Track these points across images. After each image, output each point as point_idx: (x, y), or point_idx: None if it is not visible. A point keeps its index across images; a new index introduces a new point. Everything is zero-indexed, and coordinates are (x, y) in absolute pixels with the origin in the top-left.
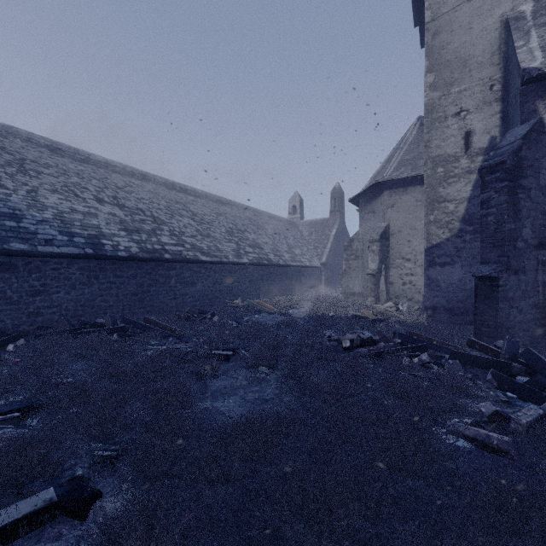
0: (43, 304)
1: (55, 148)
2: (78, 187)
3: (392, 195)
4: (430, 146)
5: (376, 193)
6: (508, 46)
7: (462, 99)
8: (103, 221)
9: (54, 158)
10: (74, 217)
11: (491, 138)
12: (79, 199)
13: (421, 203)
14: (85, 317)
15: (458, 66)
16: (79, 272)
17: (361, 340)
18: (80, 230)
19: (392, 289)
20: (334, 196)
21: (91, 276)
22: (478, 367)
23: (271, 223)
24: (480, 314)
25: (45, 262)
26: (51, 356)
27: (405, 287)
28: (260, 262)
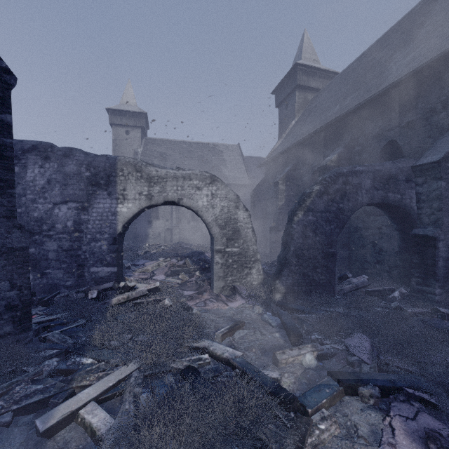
0: None
1: None
2: None
3: None
4: None
5: None
6: None
7: None
8: None
9: None
10: None
11: None
12: None
13: None
14: None
15: None
16: None
17: None
18: None
19: None
20: None
21: None
22: None
23: None
24: None
25: None
26: None
27: None
28: None
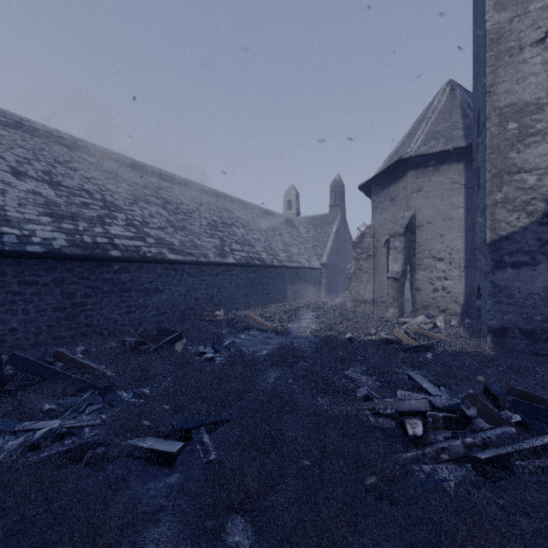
0: None
1: None
2: None
3: (419, 176)
4: (495, 92)
5: (396, 175)
6: None
7: None
8: (14, 200)
9: None
10: None
11: None
12: None
13: (459, 185)
14: None
15: None
16: None
17: (444, 420)
18: None
19: (418, 297)
20: (335, 189)
21: None
22: None
23: (264, 217)
24: None
25: None
26: None
27: (437, 294)
28: (250, 262)
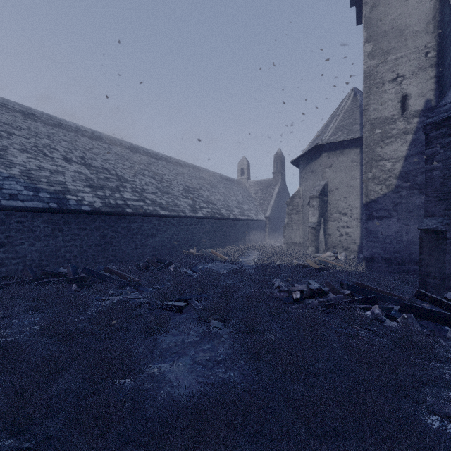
0: (6, 256)
1: (29, 114)
2: (47, 147)
3: (330, 157)
4: (368, 109)
5: (315, 155)
6: (444, 14)
7: (399, 66)
8: (69, 178)
9: (27, 122)
10: (41, 174)
11: (427, 101)
12: (48, 158)
13: (356, 163)
14: (50, 267)
15: (395, 36)
16: (44, 225)
17: (311, 292)
18: (46, 186)
19: (329, 240)
20: (277, 160)
21: (56, 229)
22: (434, 322)
23: (223, 182)
24: (426, 265)
25: (9, 215)
26: (1, 310)
27: (342, 238)
28: (213, 216)
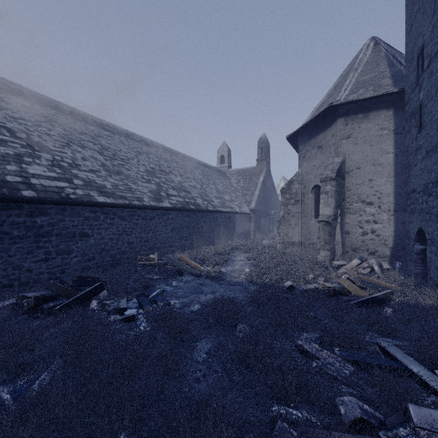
0: None
1: None
2: None
3: (349, 123)
4: None
5: (325, 123)
6: None
7: None
8: None
9: None
10: None
11: None
12: None
13: (388, 131)
14: None
15: None
16: None
17: None
18: None
19: (347, 240)
20: (261, 146)
21: None
22: None
23: (200, 168)
24: None
25: None
26: None
27: (366, 237)
28: (185, 206)
